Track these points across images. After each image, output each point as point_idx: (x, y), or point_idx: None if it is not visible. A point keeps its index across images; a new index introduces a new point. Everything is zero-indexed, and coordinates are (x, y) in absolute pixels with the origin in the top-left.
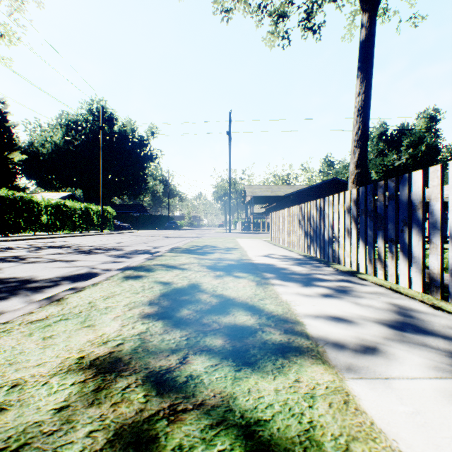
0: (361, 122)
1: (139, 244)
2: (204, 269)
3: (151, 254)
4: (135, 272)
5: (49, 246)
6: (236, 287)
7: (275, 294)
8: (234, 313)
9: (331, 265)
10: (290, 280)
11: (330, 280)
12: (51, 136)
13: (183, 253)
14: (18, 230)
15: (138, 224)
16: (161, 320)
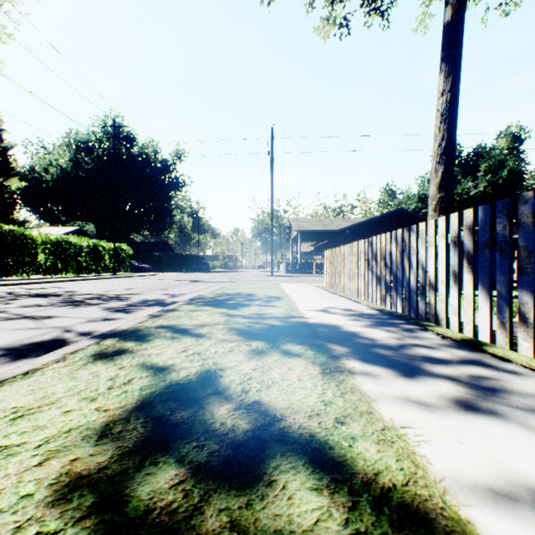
0: (445, 130)
1: (154, 290)
2: (232, 336)
3: (164, 306)
4: (118, 343)
5: (33, 293)
6: (285, 379)
7: (365, 403)
8: (287, 478)
9: (429, 328)
10: (379, 362)
11: (448, 362)
12: (57, 159)
13: (206, 305)
14: (7, 273)
15: (161, 265)
16: (91, 521)
